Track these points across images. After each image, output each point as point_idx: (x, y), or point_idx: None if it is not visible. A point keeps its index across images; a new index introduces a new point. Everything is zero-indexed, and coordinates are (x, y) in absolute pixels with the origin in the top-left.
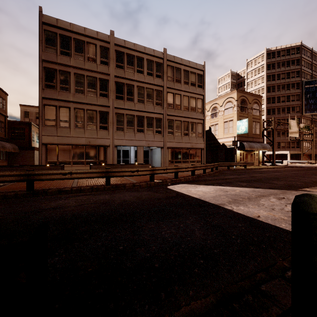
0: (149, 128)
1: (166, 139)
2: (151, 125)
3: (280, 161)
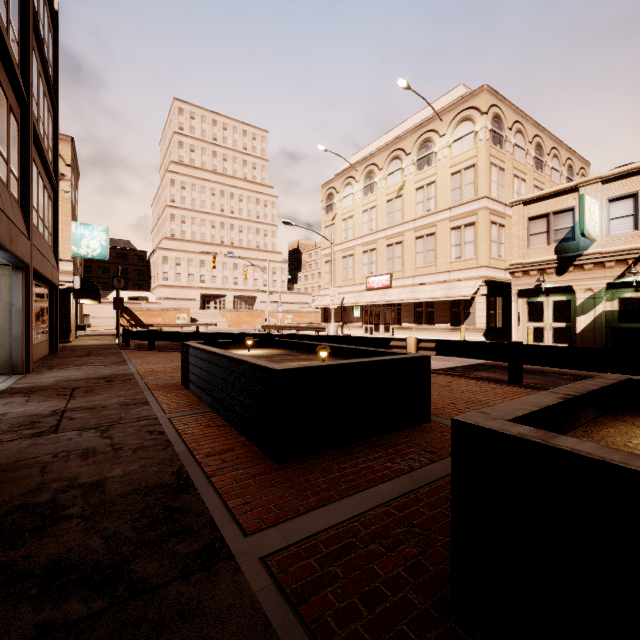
0: (1, 145)
1: (32, 233)
2: (5, 134)
3: (81, 326)
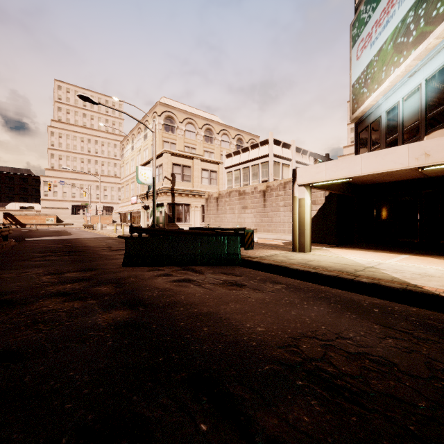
0: None
1: None
2: None
3: None
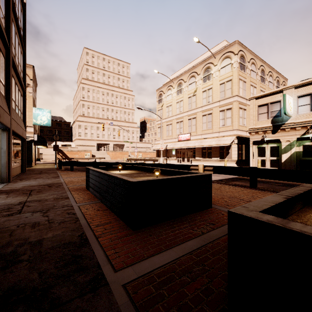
0: None
1: (11, 112)
2: None
3: (38, 159)
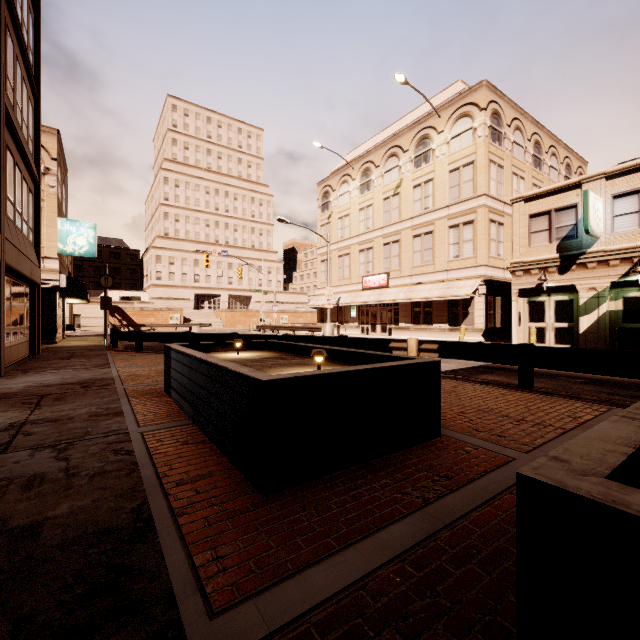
0: None
1: (4, 226)
2: None
3: (70, 326)
